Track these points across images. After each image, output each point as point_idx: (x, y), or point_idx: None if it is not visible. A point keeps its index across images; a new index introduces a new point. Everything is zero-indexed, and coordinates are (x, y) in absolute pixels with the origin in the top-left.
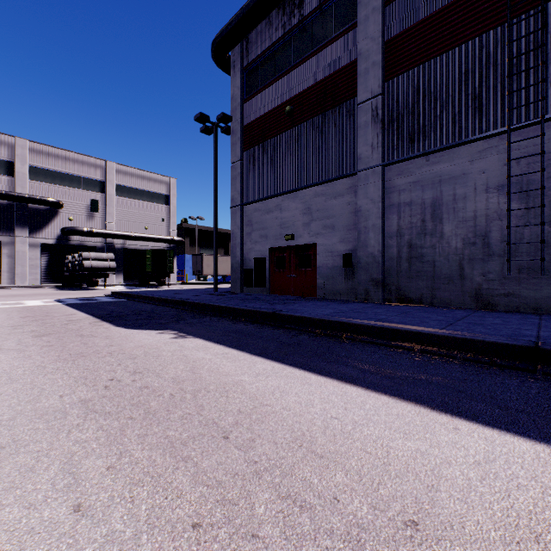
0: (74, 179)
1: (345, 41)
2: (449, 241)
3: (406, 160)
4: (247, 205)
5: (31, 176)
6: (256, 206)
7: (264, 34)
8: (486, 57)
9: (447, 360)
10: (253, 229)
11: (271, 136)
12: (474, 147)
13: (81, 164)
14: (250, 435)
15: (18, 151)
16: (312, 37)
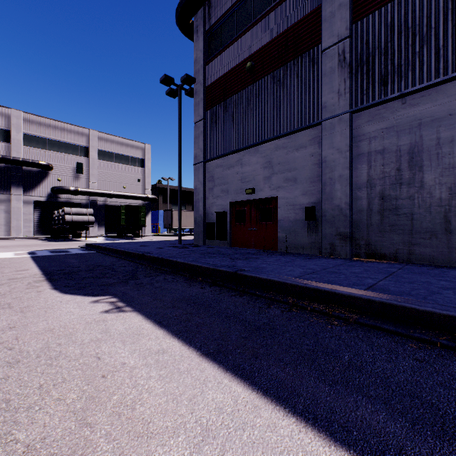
0: (62, 145)
1: None
2: (432, 191)
3: (378, 105)
4: (209, 161)
5: (25, 143)
6: (217, 162)
7: None
8: None
9: None
10: (215, 184)
11: (232, 94)
12: None
13: (68, 132)
14: None
15: (14, 120)
16: None
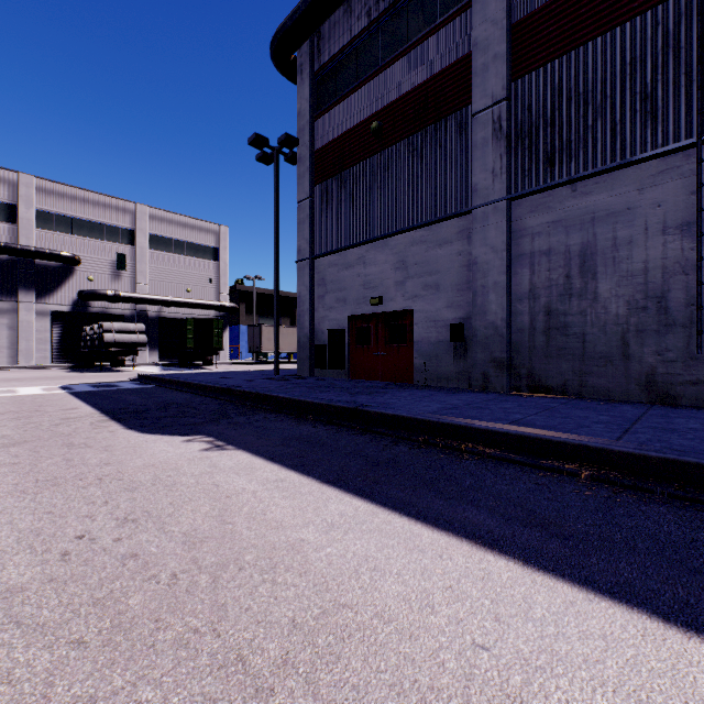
0: (95, 227)
1: (454, 28)
2: (607, 305)
3: (543, 191)
4: (319, 258)
5: (39, 224)
6: (330, 259)
7: (342, 26)
8: (663, 38)
9: (640, 496)
10: (327, 290)
11: (351, 164)
12: (645, 169)
13: (104, 208)
14: (310, 703)
15: (22, 190)
16: (407, 26)
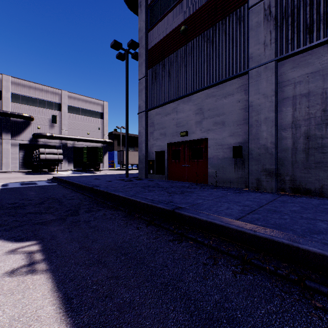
0: (41, 102)
1: None
2: None
3: (303, 51)
4: (150, 110)
5: (12, 100)
6: (157, 110)
7: None
8: None
9: None
10: (155, 129)
11: (169, 54)
12: None
13: (45, 92)
14: None
15: (4, 83)
16: None
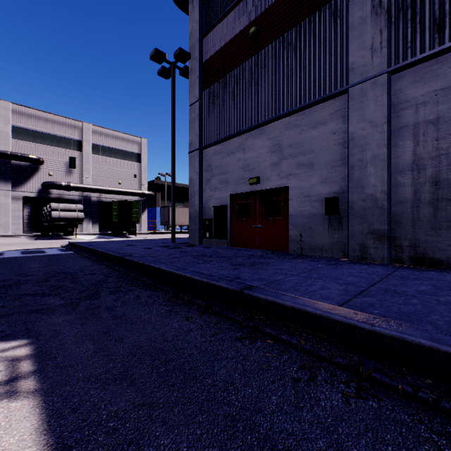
0: (54, 138)
1: None
2: None
3: (430, 58)
4: (206, 148)
5: (14, 136)
6: (215, 148)
7: None
8: None
9: None
10: (213, 174)
11: (233, 67)
12: None
13: (60, 125)
14: None
15: (1, 112)
16: None
